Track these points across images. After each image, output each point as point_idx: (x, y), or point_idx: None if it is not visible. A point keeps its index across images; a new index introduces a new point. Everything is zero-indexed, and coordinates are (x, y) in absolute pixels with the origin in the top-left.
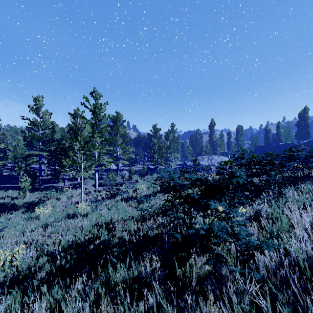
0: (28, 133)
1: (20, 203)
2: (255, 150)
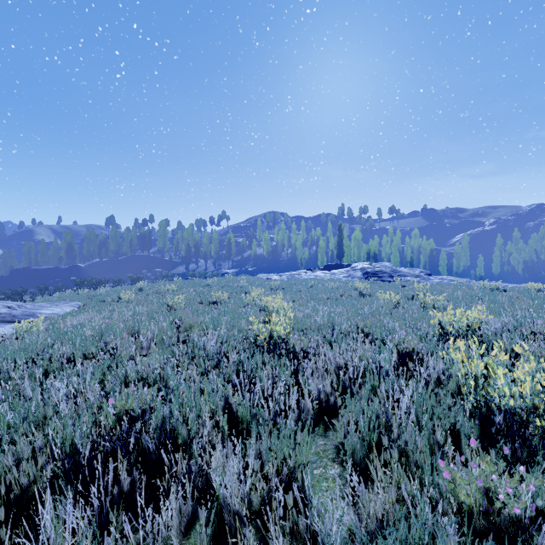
0: None
1: None
2: (10, 274)
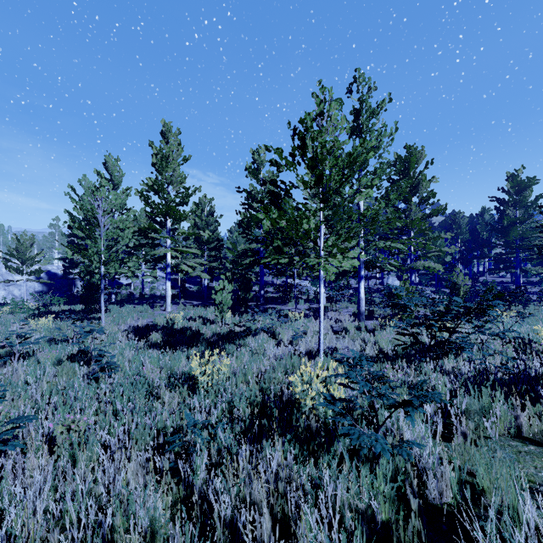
0: (243, 213)
1: (209, 333)
2: None
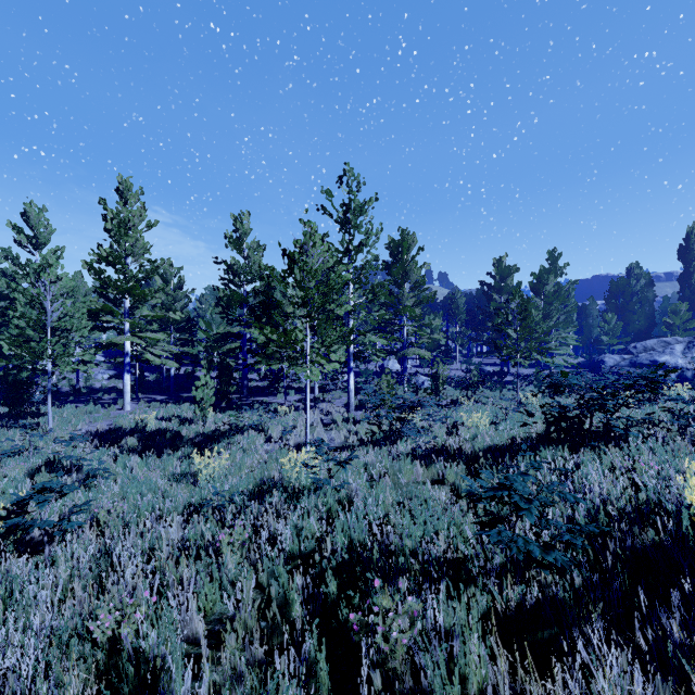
0: (223, 290)
1: (191, 434)
2: None
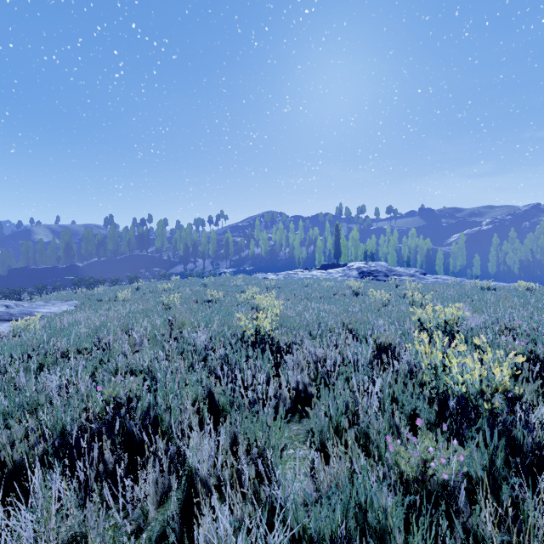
0: None
1: None
2: (8, 274)
